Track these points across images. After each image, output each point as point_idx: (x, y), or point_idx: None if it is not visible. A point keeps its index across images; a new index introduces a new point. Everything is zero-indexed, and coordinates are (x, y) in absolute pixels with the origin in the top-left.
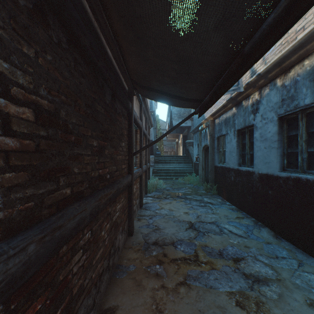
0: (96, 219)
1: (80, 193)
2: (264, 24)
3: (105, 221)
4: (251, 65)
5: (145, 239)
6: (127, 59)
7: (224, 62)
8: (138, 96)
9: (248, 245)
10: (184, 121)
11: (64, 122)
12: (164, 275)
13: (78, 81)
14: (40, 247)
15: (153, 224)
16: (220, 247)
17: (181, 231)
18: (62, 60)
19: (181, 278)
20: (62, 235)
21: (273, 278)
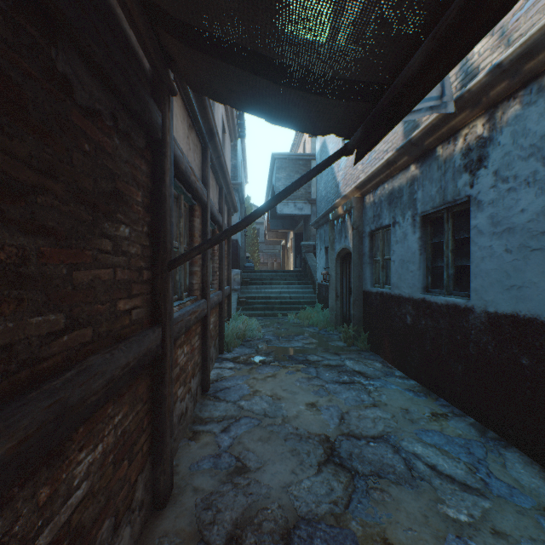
0: None
1: None
2: None
3: None
4: None
5: (204, 521)
6: None
7: None
8: (194, 121)
9: (502, 526)
10: (315, 174)
11: None
12: None
13: None
14: None
15: (231, 450)
16: (427, 540)
17: (306, 477)
18: None
19: None
20: None
21: None
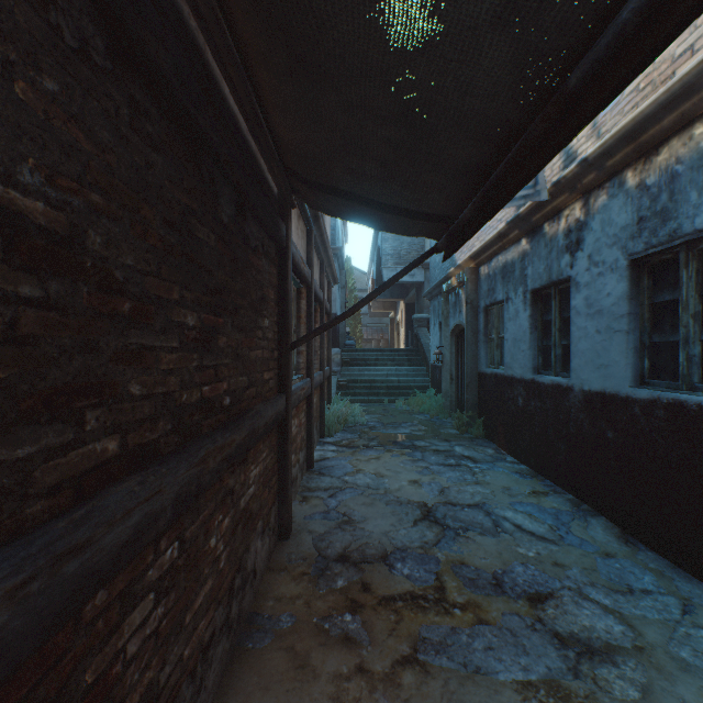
0: (195, 508)
1: (147, 448)
2: (626, 7)
3: (218, 510)
4: (586, 123)
5: (320, 547)
6: (273, 114)
7: (513, 119)
8: (302, 211)
9: (563, 561)
10: (410, 270)
11: (99, 263)
12: (364, 641)
13: (143, 158)
14: (12, 615)
15: (338, 510)
16: (496, 565)
17: (403, 528)
18: (93, 98)
19: (406, 647)
20: (86, 569)
21: (626, 645)
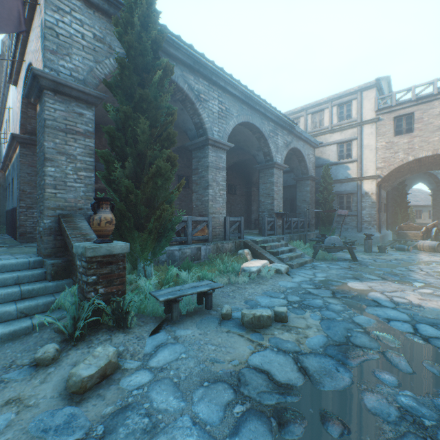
0: None
1: None
2: None
3: None
4: None
5: None
6: None
7: None
8: None
9: None
10: None
11: None
12: None
13: None
14: None
15: None
16: None
17: None
18: None
19: None
20: None
21: None
